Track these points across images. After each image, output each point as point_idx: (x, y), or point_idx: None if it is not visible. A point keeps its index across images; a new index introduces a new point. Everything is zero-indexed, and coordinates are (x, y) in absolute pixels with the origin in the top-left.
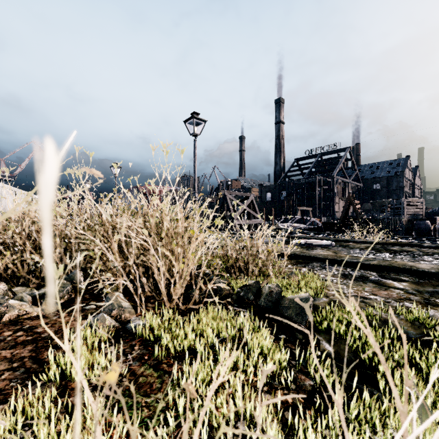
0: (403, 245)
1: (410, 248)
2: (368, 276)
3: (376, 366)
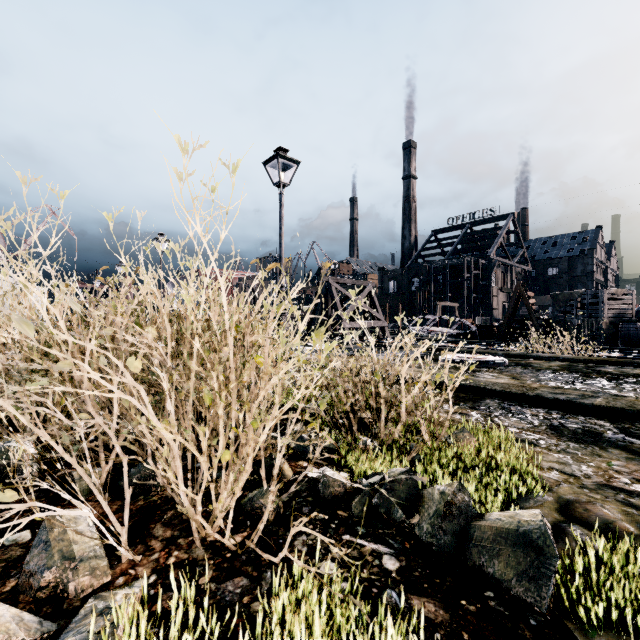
0: (621, 363)
1: (635, 370)
2: (601, 432)
3: None
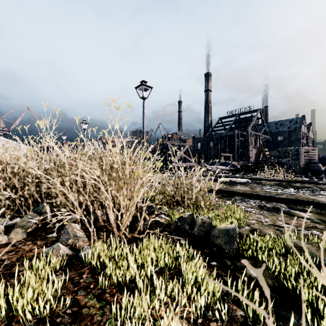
0: (303, 182)
1: (309, 185)
2: (280, 208)
3: (298, 293)
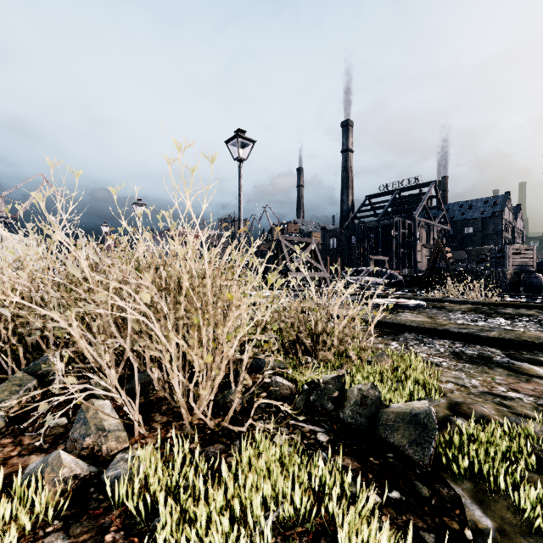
0: (518, 306)
1: (529, 311)
2: (491, 356)
3: None
